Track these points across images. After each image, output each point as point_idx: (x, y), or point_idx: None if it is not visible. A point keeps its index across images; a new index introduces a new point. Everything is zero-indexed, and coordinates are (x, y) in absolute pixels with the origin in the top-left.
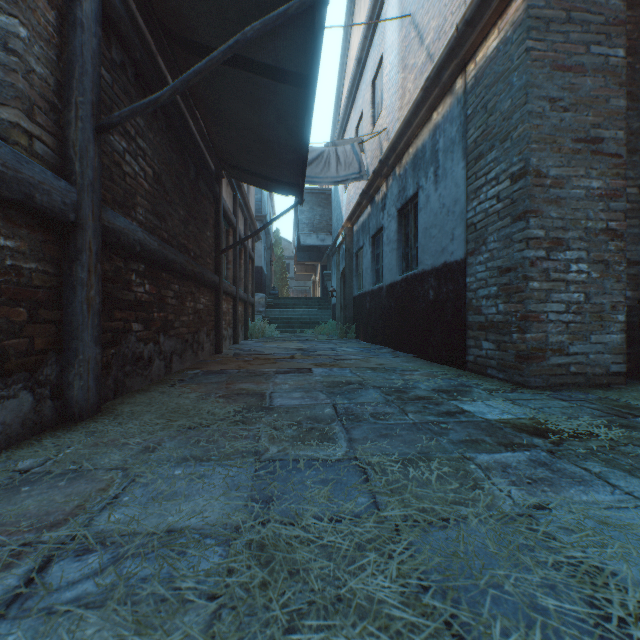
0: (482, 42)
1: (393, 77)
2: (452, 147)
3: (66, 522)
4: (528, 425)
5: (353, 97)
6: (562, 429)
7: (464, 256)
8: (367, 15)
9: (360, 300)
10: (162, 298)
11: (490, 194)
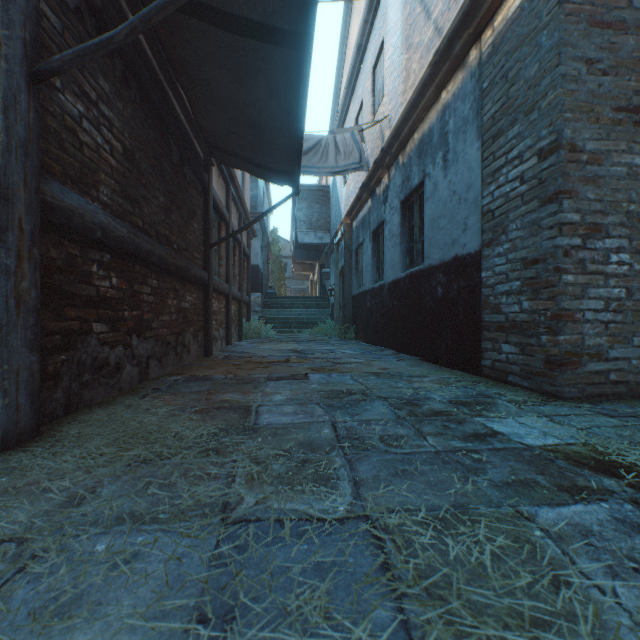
0: (501, 3)
1: (396, 60)
2: (464, 127)
3: None
4: (585, 455)
5: (352, 87)
6: (632, 462)
7: (479, 248)
8: None
9: (360, 299)
10: (135, 294)
11: (512, 175)
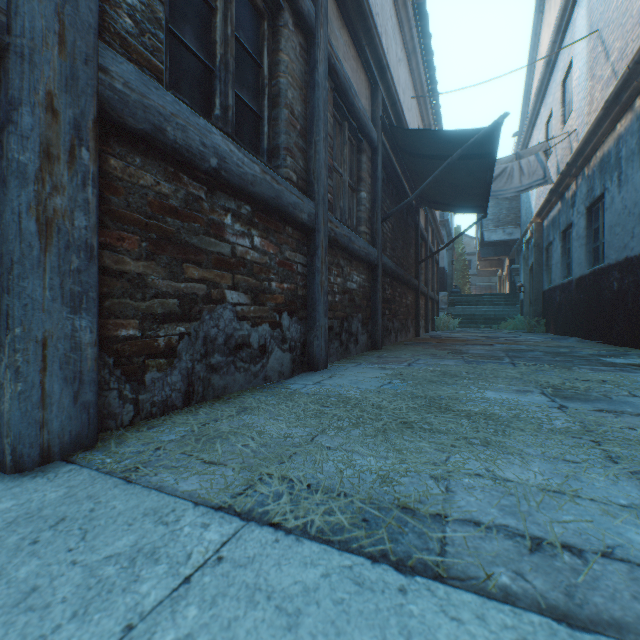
0: None
1: (581, 83)
2: (631, 157)
3: (406, 361)
4: None
5: (542, 94)
6: None
7: None
8: (554, 24)
9: (549, 294)
10: (394, 297)
11: None
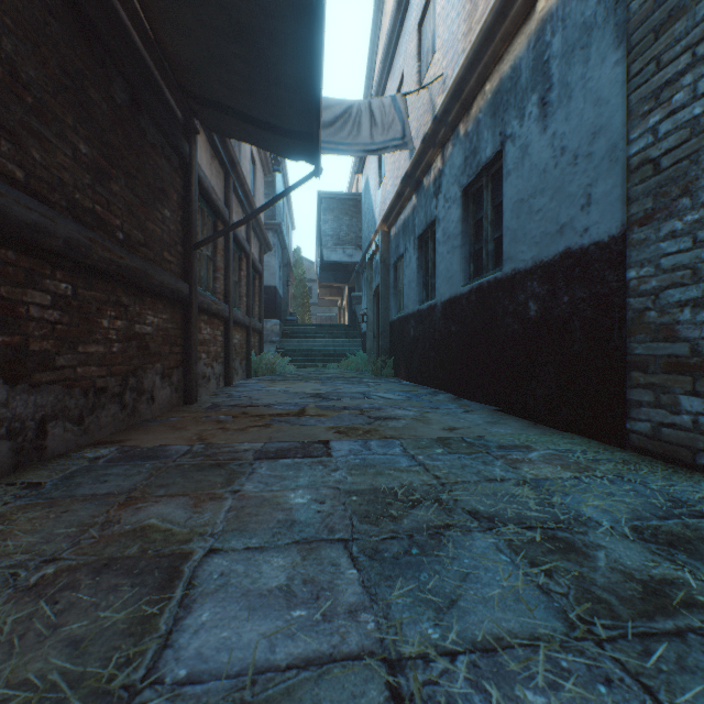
0: None
1: None
2: (586, 37)
3: None
4: None
5: (390, 59)
6: None
7: (621, 229)
8: None
9: (400, 325)
10: (1, 304)
11: None
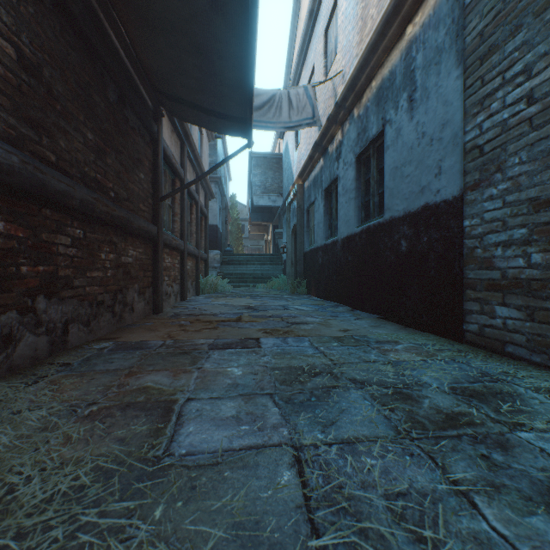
0: None
1: (350, 12)
2: (438, 57)
3: None
4: None
5: (304, 54)
6: None
7: (460, 192)
8: None
9: (311, 255)
10: (42, 245)
11: (512, 97)
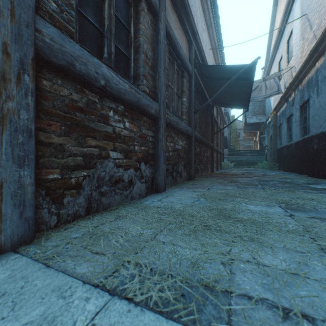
0: None
1: (297, 42)
2: (324, 80)
3: (207, 187)
4: None
5: (276, 47)
6: None
7: None
8: (283, 11)
9: (280, 150)
10: (200, 152)
11: None
